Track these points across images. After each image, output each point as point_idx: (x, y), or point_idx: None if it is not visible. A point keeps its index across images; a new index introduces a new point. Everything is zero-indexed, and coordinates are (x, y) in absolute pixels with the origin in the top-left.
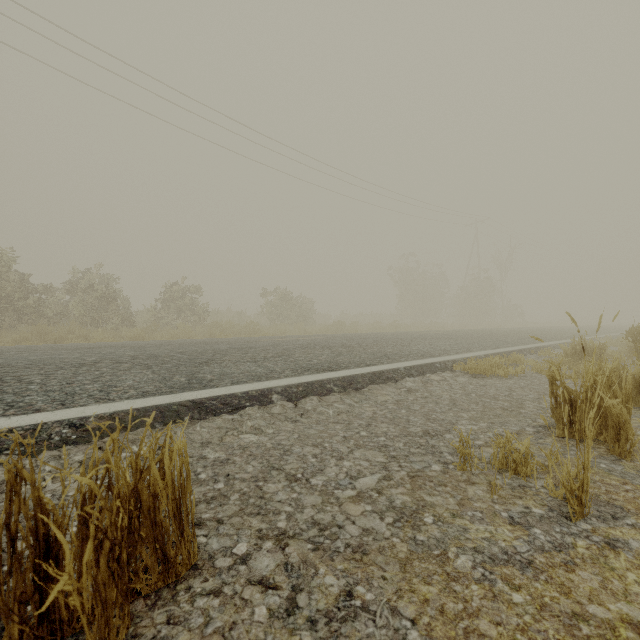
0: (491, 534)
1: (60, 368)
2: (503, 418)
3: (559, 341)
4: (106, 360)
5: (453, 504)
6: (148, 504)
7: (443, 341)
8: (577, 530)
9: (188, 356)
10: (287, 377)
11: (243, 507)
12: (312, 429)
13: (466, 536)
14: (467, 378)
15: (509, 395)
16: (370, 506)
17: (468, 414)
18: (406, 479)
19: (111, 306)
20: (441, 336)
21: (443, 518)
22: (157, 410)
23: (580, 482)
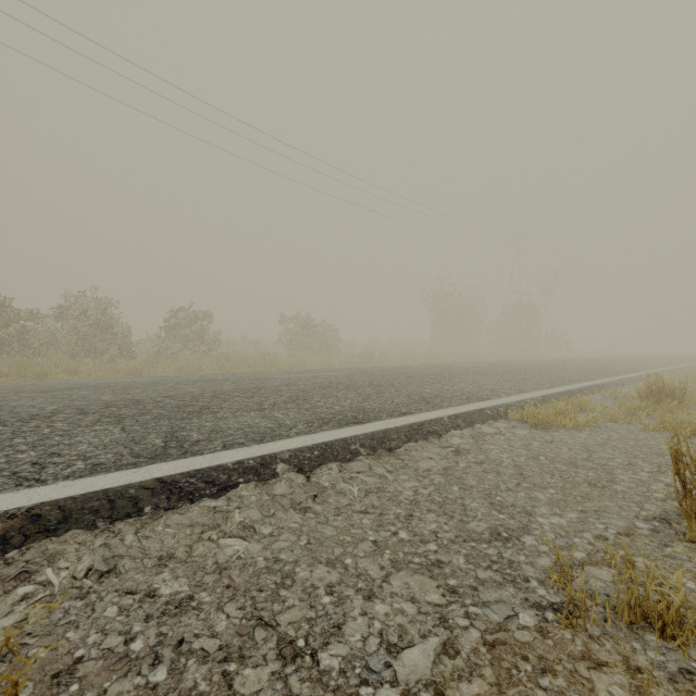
0: None
1: (1, 423)
2: (596, 502)
3: (620, 376)
4: (70, 409)
5: None
6: None
7: (488, 377)
8: None
9: (178, 402)
10: (299, 435)
11: None
12: (328, 526)
13: None
14: (527, 430)
15: (589, 458)
16: None
17: (545, 494)
18: (482, 652)
19: (107, 335)
20: (484, 370)
21: None
22: (104, 498)
23: None
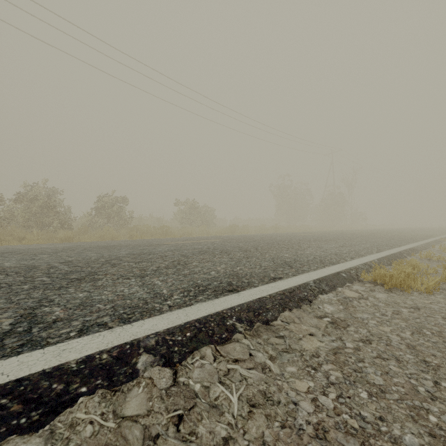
0: None
1: None
2: None
3: (420, 242)
4: None
5: None
6: None
7: (327, 243)
8: None
9: (70, 268)
10: (172, 309)
11: None
12: None
13: None
14: (384, 293)
15: None
16: None
17: None
18: None
19: (51, 213)
20: (320, 238)
21: None
22: None
23: None
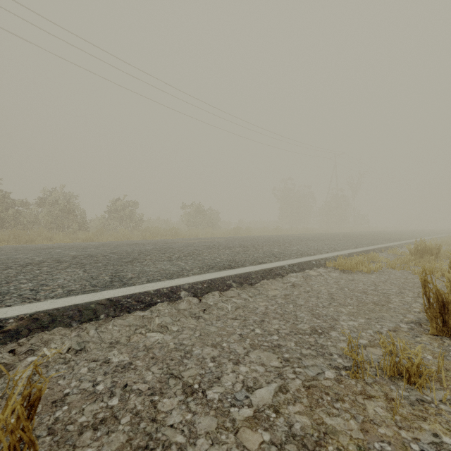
0: None
1: (8, 267)
2: (377, 313)
3: (400, 242)
4: (50, 260)
5: (356, 430)
6: None
7: (315, 242)
8: None
9: (118, 256)
10: (194, 275)
11: (131, 436)
12: (212, 326)
13: None
14: (338, 273)
15: (375, 289)
16: (268, 434)
17: (346, 309)
18: (302, 391)
19: (70, 216)
20: (313, 238)
21: None
22: (76, 309)
23: None
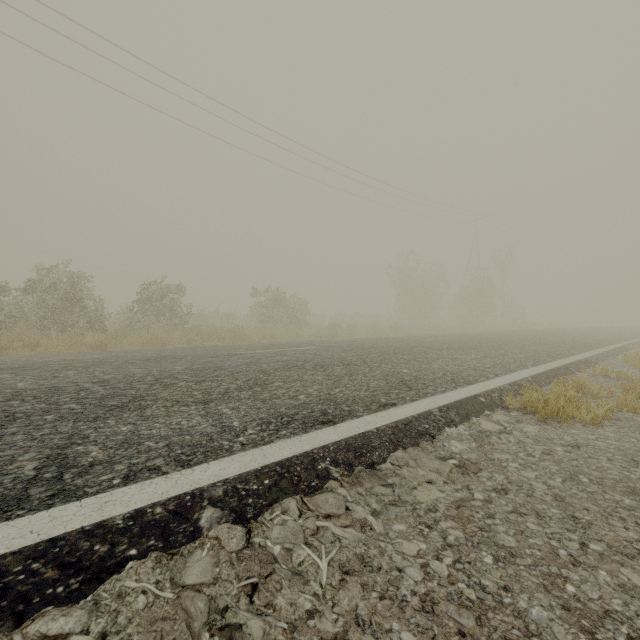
0: None
1: None
2: None
3: (596, 350)
4: None
5: None
6: None
7: (464, 353)
8: None
9: (107, 390)
10: (245, 448)
11: None
12: None
13: None
14: (536, 425)
15: None
16: None
17: None
18: None
19: (76, 308)
20: (456, 344)
21: None
22: None
23: None
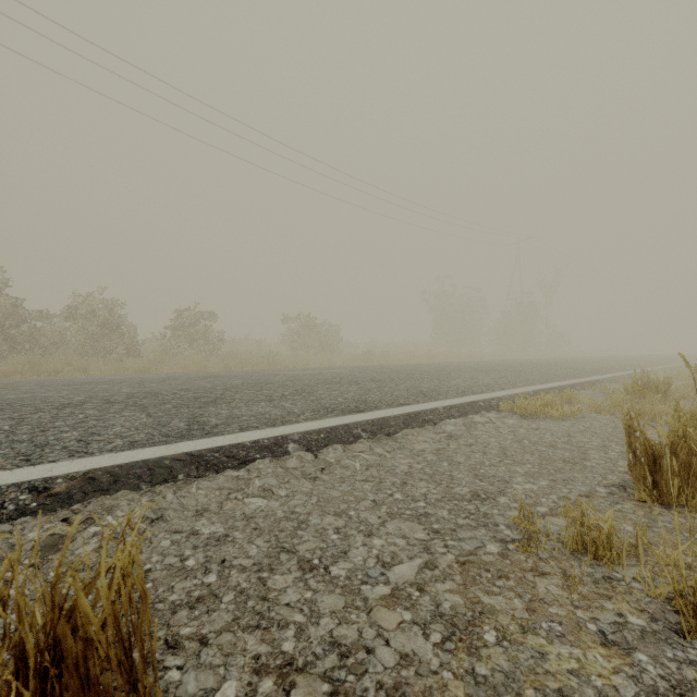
0: (579, 663)
1: (38, 410)
2: (566, 474)
3: (614, 374)
4: (96, 399)
5: (520, 609)
6: (75, 654)
7: (485, 374)
8: (696, 655)
9: (193, 394)
10: (307, 421)
11: (238, 615)
12: (335, 490)
13: (545, 667)
14: (516, 419)
15: (568, 442)
16: (409, 613)
17: (523, 468)
18: (455, 567)
19: (114, 334)
20: (482, 368)
21: (509, 634)
22: (144, 466)
23: (696, 584)
